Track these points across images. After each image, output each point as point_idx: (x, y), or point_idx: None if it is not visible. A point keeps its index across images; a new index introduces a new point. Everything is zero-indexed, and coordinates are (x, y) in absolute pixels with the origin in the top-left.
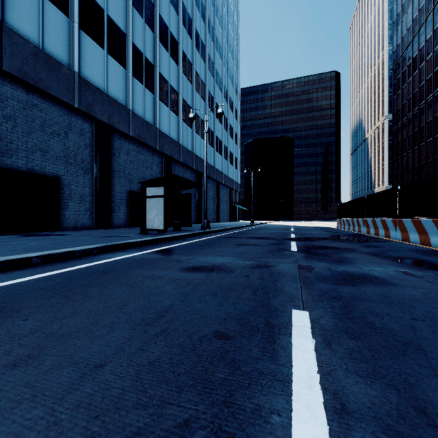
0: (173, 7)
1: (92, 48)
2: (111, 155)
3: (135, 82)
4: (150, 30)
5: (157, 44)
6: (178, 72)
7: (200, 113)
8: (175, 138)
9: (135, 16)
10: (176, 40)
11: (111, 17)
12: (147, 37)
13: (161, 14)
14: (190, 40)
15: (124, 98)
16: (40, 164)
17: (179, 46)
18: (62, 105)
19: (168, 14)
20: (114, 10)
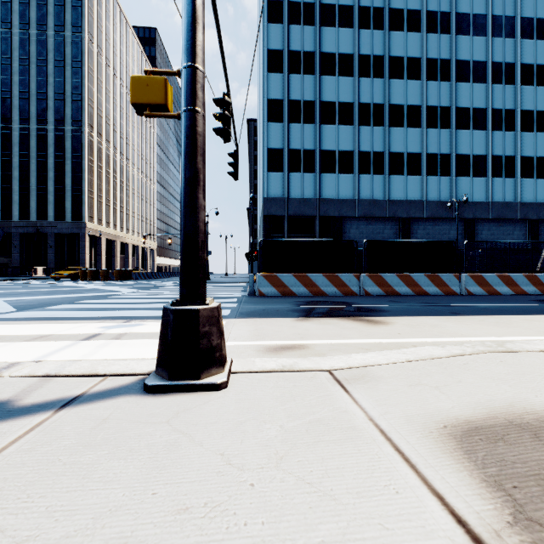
0: (478, 83)
1: (396, 180)
2: (410, 234)
3: (429, 179)
4: (446, 129)
5: (453, 135)
6: (487, 135)
7: (536, 151)
8: (481, 199)
9: (430, 133)
10: (482, 108)
11: (409, 152)
12: (442, 138)
13: (459, 105)
14: (510, 87)
15: (419, 195)
16: None
17: (488, 110)
18: (381, 218)
19: (470, 95)
20: (411, 146)
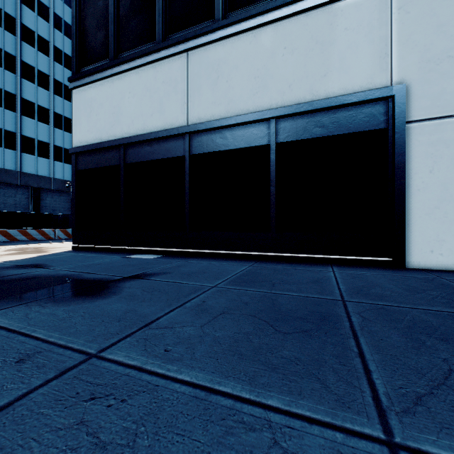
0: None
1: (28, 158)
2: (41, 200)
3: (56, 163)
4: (69, 133)
5: None
6: None
7: None
8: None
9: (57, 131)
10: None
11: (40, 139)
12: (66, 138)
13: None
14: None
15: (48, 173)
16: (4, 208)
17: None
18: (13, 184)
19: None
20: (42, 136)
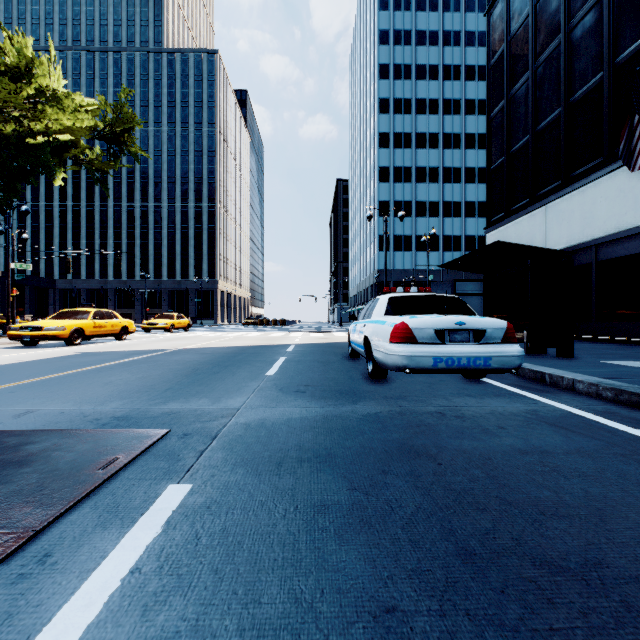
0: None
1: None
2: None
3: None
4: None
5: None
6: None
7: None
8: None
9: None
10: None
11: (480, 235)
12: None
13: None
14: None
15: None
16: None
17: None
18: None
19: None
20: (481, 230)
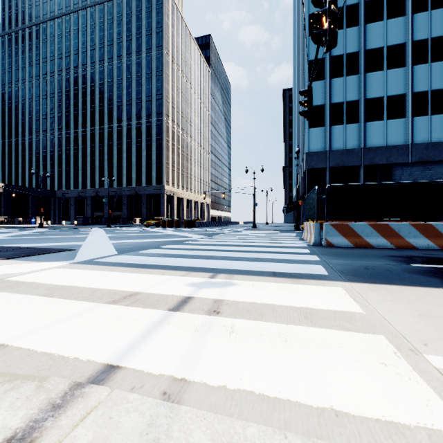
0: None
1: None
2: None
3: None
4: None
5: None
6: None
7: None
8: None
9: None
10: None
11: None
12: None
13: None
14: None
15: None
16: None
17: None
18: (442, 161)
19: None
20: None
